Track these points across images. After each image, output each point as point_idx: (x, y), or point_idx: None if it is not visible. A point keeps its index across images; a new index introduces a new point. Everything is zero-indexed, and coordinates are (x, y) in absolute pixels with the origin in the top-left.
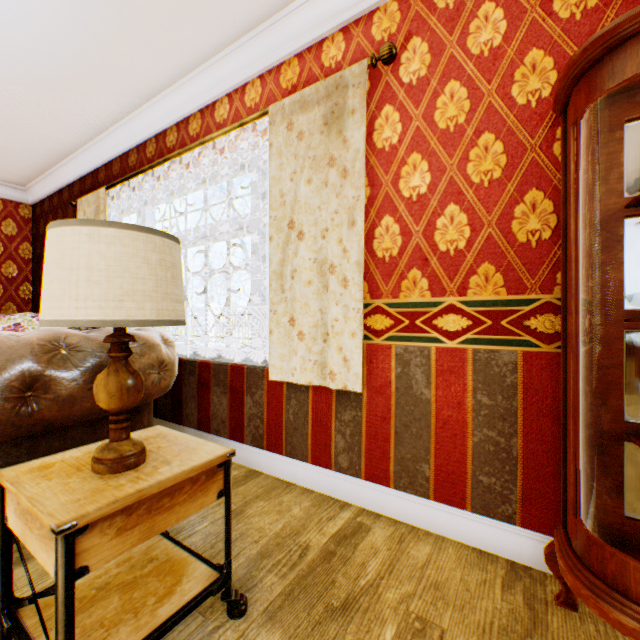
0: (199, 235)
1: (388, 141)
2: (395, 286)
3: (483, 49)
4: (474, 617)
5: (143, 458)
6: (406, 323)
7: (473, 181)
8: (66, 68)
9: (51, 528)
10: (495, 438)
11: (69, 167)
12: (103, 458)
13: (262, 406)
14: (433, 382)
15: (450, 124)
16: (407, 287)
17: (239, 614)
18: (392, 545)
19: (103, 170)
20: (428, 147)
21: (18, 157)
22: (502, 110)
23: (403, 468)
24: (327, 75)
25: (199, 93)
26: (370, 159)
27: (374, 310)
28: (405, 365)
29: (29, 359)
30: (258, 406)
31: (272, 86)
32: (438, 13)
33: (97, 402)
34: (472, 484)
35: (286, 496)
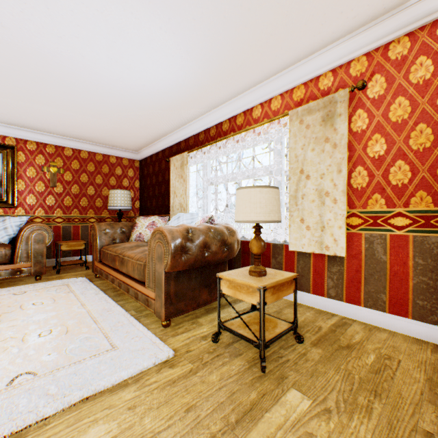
0: (241, 176)
1: (359, 128)
2: (364, 202)
3: (419, 80)
4: (415, 358)
5: (266, 273)
6: (371, 222)
7: (412, 148)
8: (182, 101)
9: (258, 287)
10: (426, 281)
11: (163, 141)
12: (255, 271)
13: (281, 264)
14: (387, 252)
15: (398, 119)
16: (371, 203)
17: (300, 342)
18: (365, 331)
19: (183, 142)
20: (384, 131)
21: (142, 139)
22: (430, 112)
23: (369, 296)
24: (322, 94)
25: (243, 104)
26: (348, 137)
27: (351, 215)
28: (370, 243)
29: (204, 235)
30: (279, 264)
31: (287, 99)
32: (391, 62)
33: (252, 250)
34: (412, 305)
35: (300, 308)
